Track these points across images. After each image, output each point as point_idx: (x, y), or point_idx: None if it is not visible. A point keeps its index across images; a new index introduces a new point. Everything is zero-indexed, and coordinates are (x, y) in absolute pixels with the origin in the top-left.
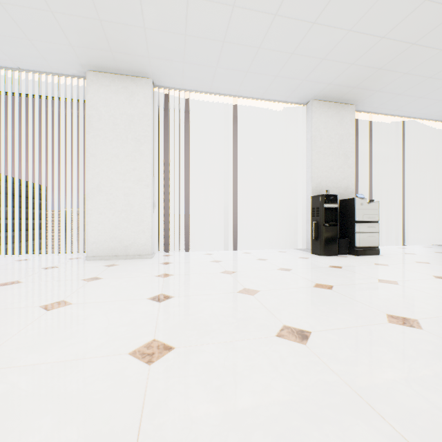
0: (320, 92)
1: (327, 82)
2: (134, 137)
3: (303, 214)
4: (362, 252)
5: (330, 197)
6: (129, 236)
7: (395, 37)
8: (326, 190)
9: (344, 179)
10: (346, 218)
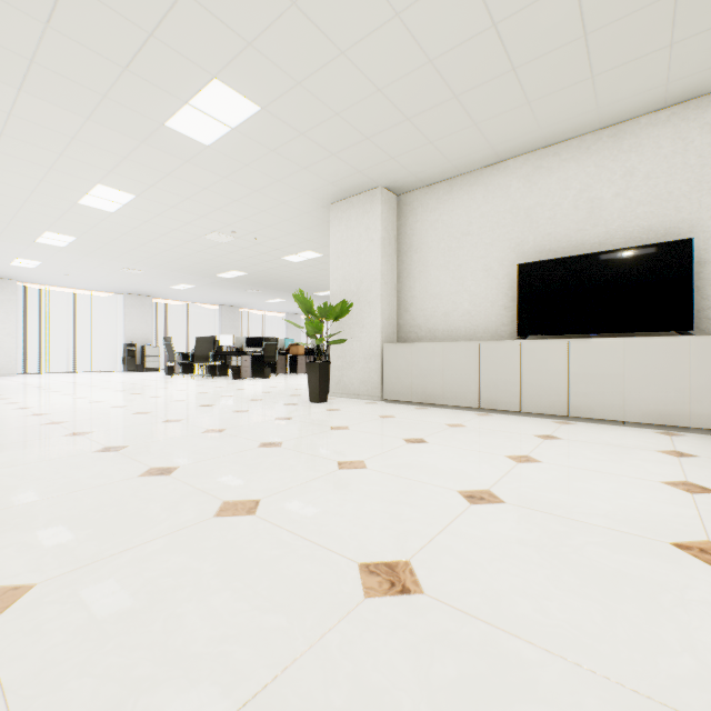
0: (128, 293)
1: (128, 291)
2: (5, 311)
3: (123, 352)
4: (150, 370)
5: (132, 344)
6: (2, 364)
7: (147, 289)
8: (132, 341)
9: (147, 335)
10: (144, 355)
